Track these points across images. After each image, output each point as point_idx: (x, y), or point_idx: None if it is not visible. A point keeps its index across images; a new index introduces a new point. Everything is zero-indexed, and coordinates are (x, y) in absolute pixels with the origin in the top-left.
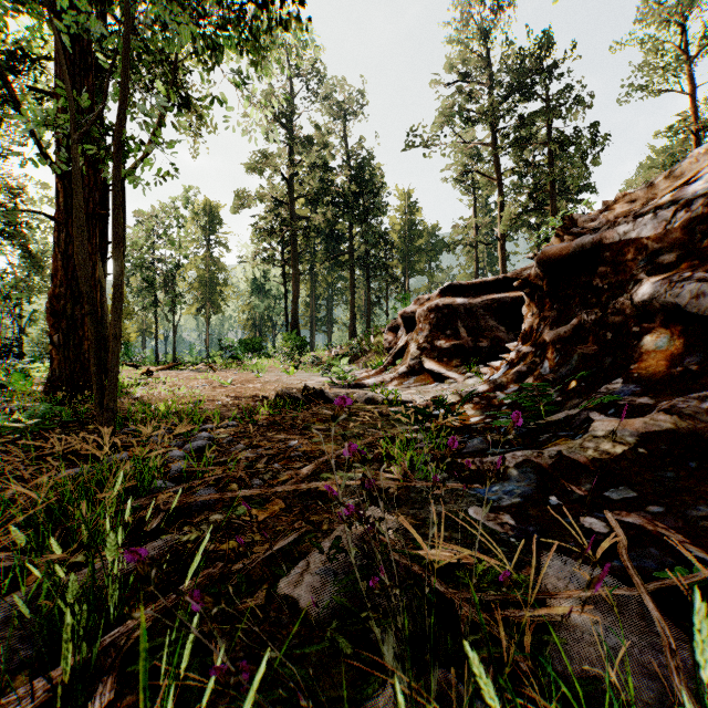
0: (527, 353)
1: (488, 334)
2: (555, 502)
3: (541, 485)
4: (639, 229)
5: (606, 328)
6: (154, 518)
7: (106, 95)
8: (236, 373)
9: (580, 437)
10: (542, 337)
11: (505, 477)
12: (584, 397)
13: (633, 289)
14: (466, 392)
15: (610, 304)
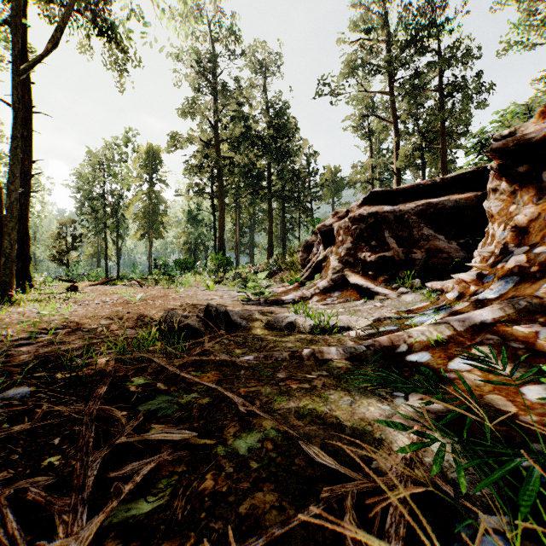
0: None
1: (423, 244)
2: None
3: None
4: None
5: None
6: None
7: None
8: (160, 288)
9: None
10: None
11: None
12: None
13: None
14: (460, 321)
15: None
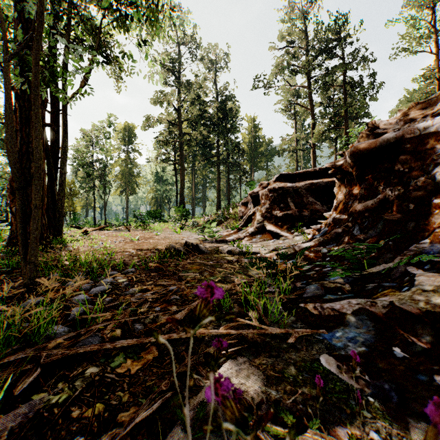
0: (341, 219)
1: (309, 207)
2: (401, 355)
3: (380, 333)
4: (438, 124)
5: (409, 200)
6: (29, 376)
7: (34, 27)
8: (143, 232)
9: (407, 289)
10: (353, 208)
11: (344, 322)
12: (394, 253)
13: (433, 170)
14: (298, 247)
15: (411, 183)
